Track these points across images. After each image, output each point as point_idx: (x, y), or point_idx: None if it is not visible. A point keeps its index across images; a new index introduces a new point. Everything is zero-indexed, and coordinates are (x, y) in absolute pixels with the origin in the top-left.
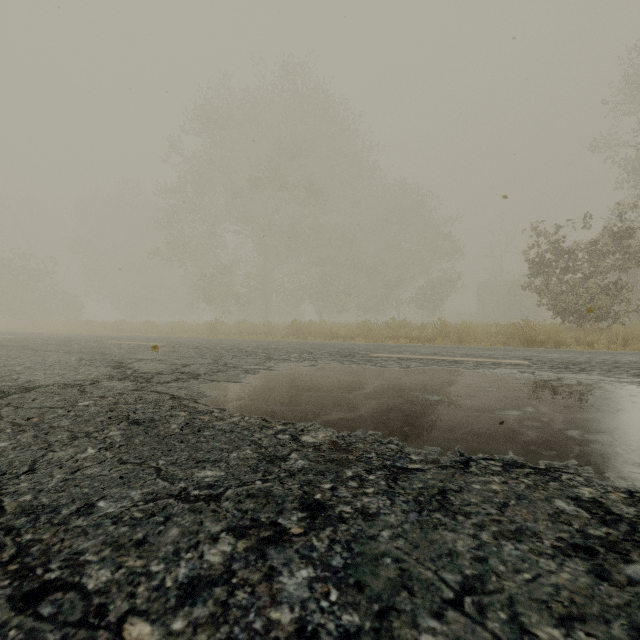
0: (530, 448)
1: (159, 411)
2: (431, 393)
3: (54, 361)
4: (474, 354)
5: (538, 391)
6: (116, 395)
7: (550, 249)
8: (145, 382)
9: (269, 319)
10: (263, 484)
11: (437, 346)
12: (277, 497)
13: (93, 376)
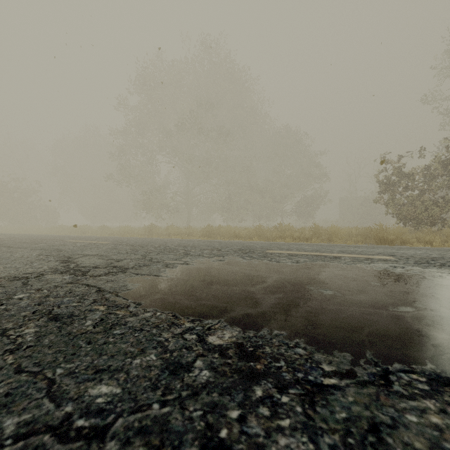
0: (446, 355)
1: (81, 305)
2: (324, 287)
3: (18, 256)
4: (347, 251)
5: (418, 286)
6: (51, 288)
7: (395, 173)
8: (81, 275)
9: (190, 224)
10: (160, 409)
11: (315, 244)
12: (174, 434)
13: (41, 269)
